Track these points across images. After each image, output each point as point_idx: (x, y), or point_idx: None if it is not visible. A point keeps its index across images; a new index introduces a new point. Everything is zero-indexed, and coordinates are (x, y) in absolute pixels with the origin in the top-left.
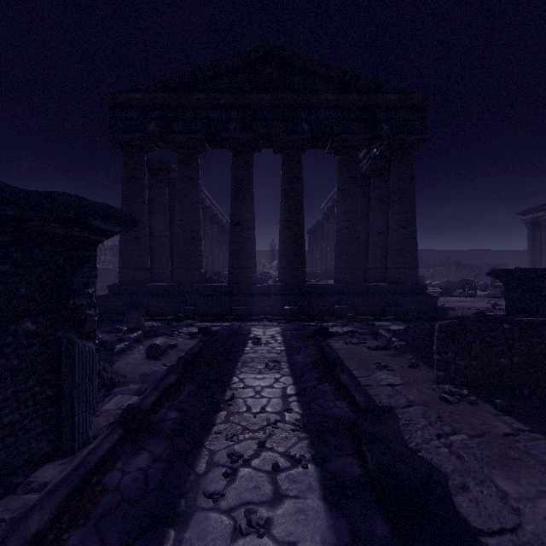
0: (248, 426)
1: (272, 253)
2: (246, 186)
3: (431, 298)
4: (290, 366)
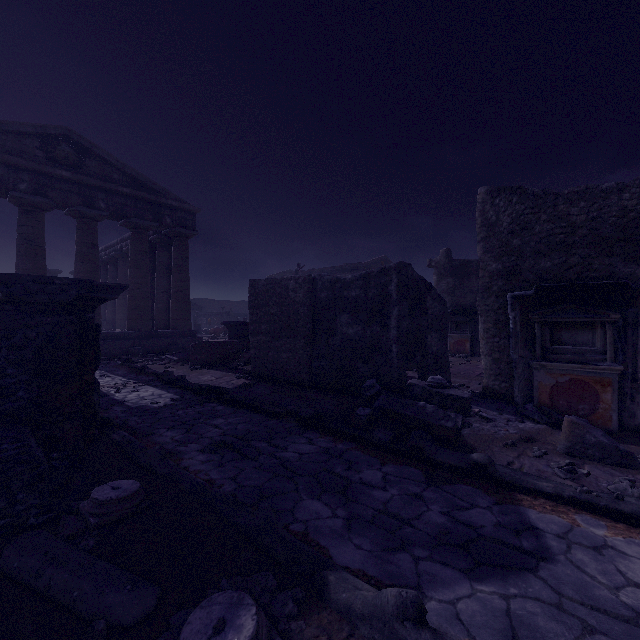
0: (115, 385)
1: None
2: (40, 244)
3: (199, 339)
4: (117, 375)
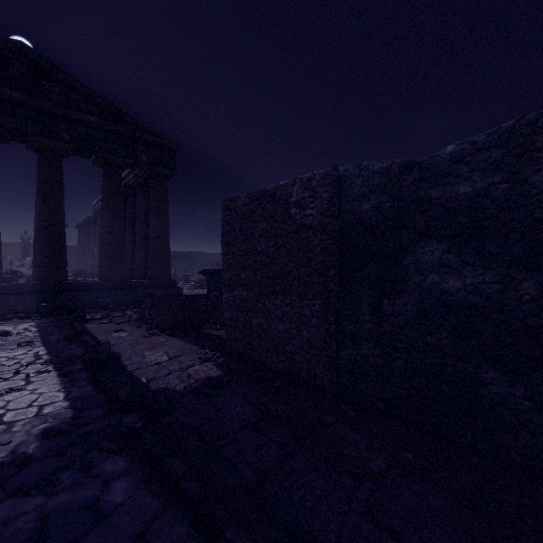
0: (5, 370)
1: (25, 248)
2: None
3: (178, 289)
4: (44, 342)
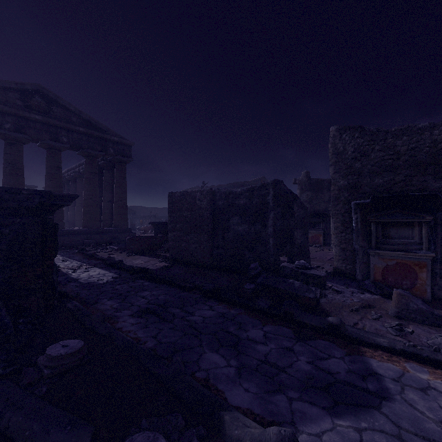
0: (72, 267)
1: None
2: (20, 167)
3: (133, 234)
4: (74, 260)
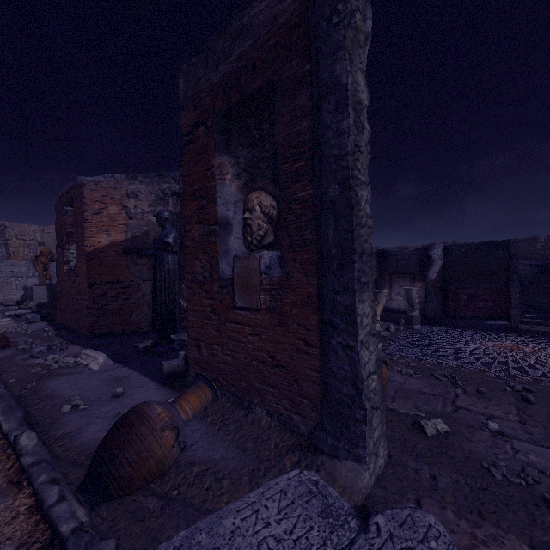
0: None
1: None
2: None
3: None
4: None
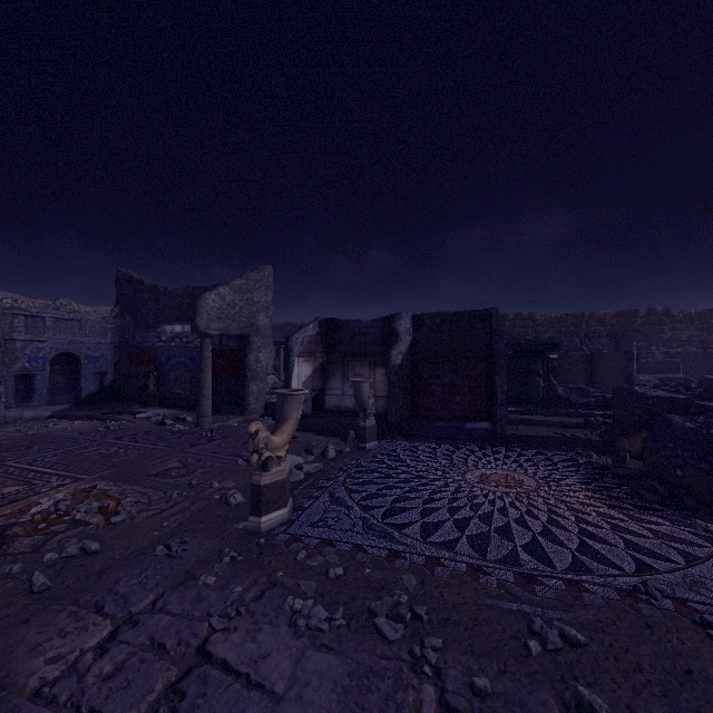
0: None
1: None
2: None
3: None
4: None
